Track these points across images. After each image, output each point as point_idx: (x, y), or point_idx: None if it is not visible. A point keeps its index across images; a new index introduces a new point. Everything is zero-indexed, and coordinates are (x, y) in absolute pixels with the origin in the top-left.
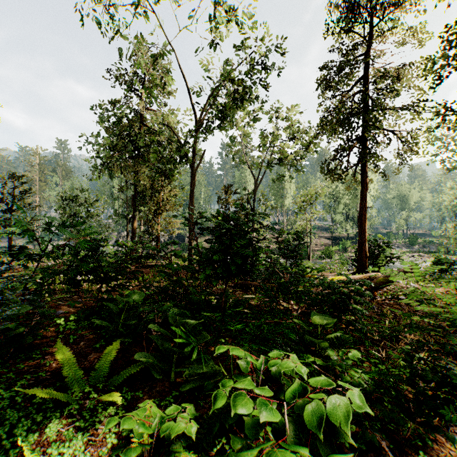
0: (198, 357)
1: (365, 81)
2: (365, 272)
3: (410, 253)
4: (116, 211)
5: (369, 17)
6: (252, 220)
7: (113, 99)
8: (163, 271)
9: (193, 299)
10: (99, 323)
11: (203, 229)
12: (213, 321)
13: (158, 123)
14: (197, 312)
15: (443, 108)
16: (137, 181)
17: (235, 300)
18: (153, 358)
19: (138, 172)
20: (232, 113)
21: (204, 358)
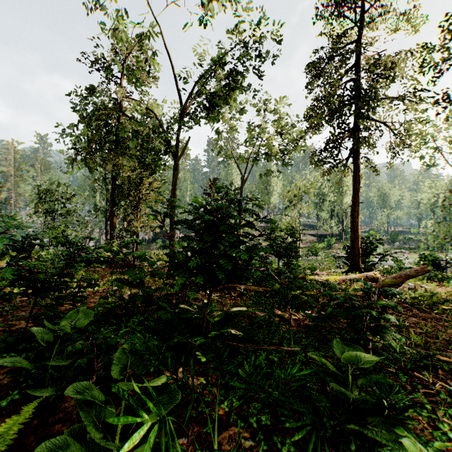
0: (156, 442)
1: (357, 70)
2: (358, 270)
3: (392, 249)
4: (96, 207)
5: (362, 2)
6: (244, 209)
7: (90, 85)
8: (124, 279)
9: (164, 317)
10: (11, 364)
11: (178, 222)
12: (192, 345)
13: (140, 113)
14: (171, 332)
15: (441, 98)
16: (116, 175)
17: (221, 317)
18: (77, 445)
19: (117, 164)
20: (218, 100)
21: (166, 448)
